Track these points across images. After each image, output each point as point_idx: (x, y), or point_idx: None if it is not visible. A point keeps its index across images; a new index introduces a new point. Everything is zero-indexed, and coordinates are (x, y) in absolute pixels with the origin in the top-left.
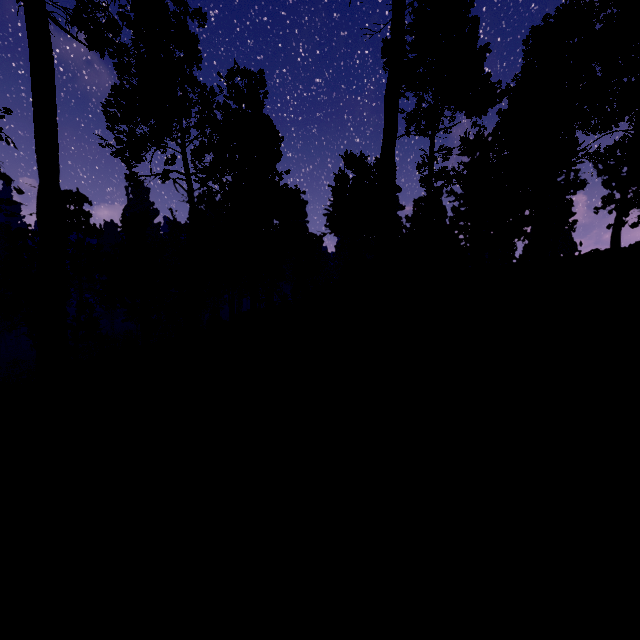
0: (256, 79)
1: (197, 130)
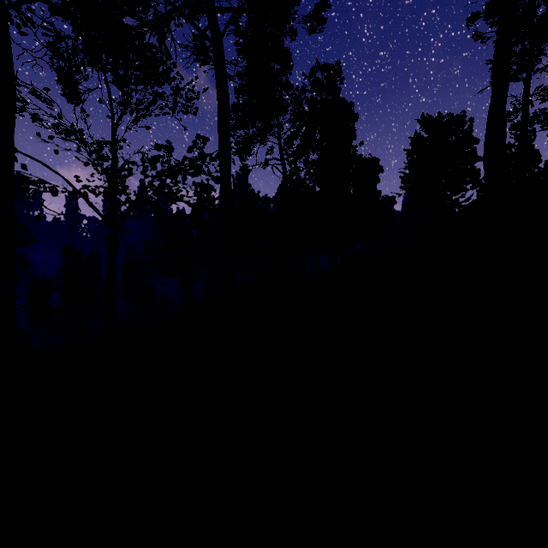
0: (334, 70)
1: (289, 123)
